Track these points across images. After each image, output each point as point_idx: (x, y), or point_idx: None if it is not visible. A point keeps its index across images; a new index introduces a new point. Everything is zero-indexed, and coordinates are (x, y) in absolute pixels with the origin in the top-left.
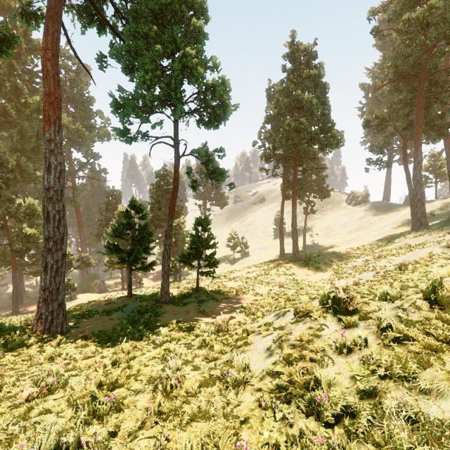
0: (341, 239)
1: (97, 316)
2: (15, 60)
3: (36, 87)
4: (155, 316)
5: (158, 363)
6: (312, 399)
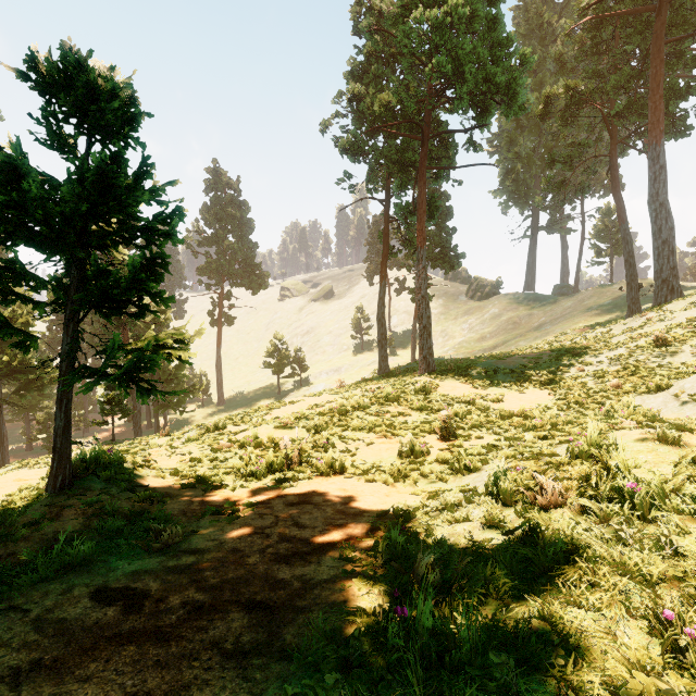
0: (470, 350)
1: None
2: None
3: None
4: None
5: None
6: None
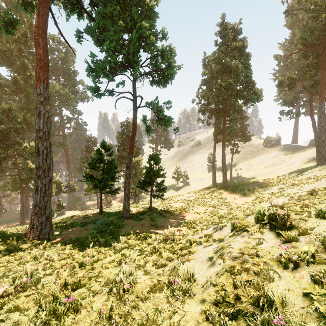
0: (259, 172)
1: (76, 227)
2: (23, 45)
3: None
4: (118, 227)
5: (116, 266)
6: (264, 318)
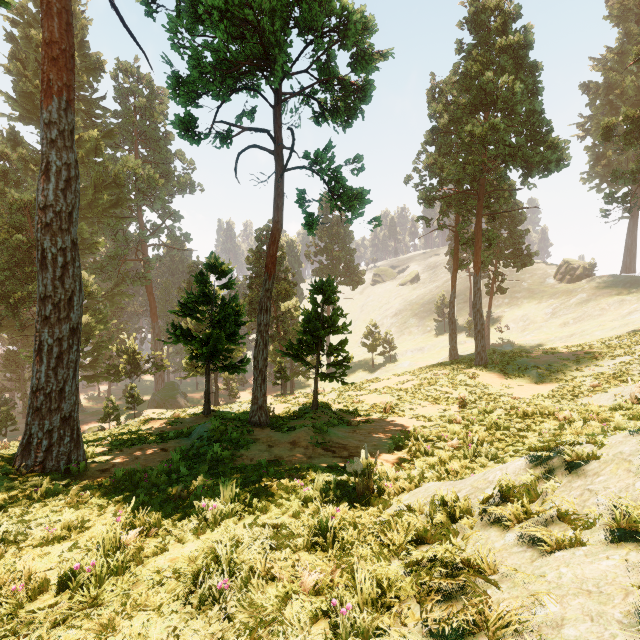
0: (549, 335)
1: (144, 443)
2: None
3: (96, 122)
4: (234, 447)
5: (179, 599)
6: None
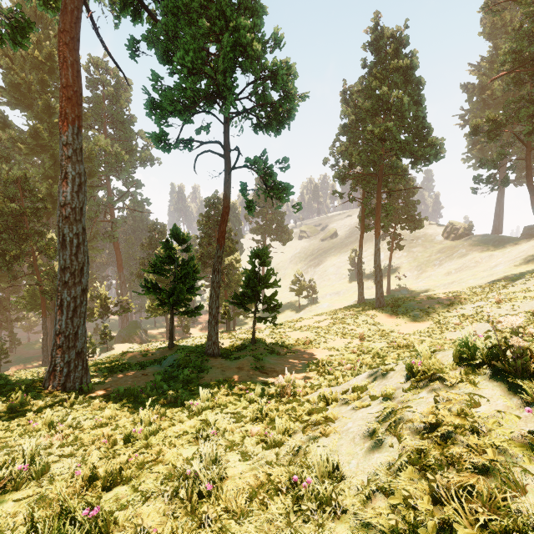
0: (436, 282)
1: (128, 370)
2: (48, 75)
3: None
4: (198, 371)
5: (190, 442)
6: None
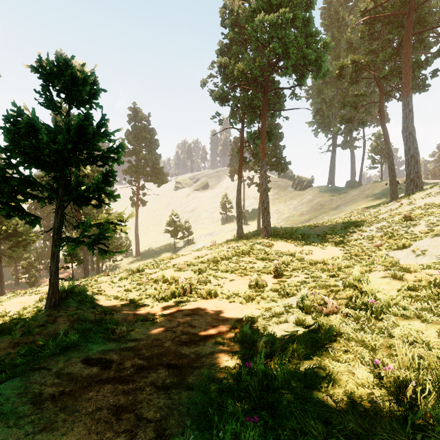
0: (294, 221)
1: None
2: None
3: None
4: None
5: None
6: None
